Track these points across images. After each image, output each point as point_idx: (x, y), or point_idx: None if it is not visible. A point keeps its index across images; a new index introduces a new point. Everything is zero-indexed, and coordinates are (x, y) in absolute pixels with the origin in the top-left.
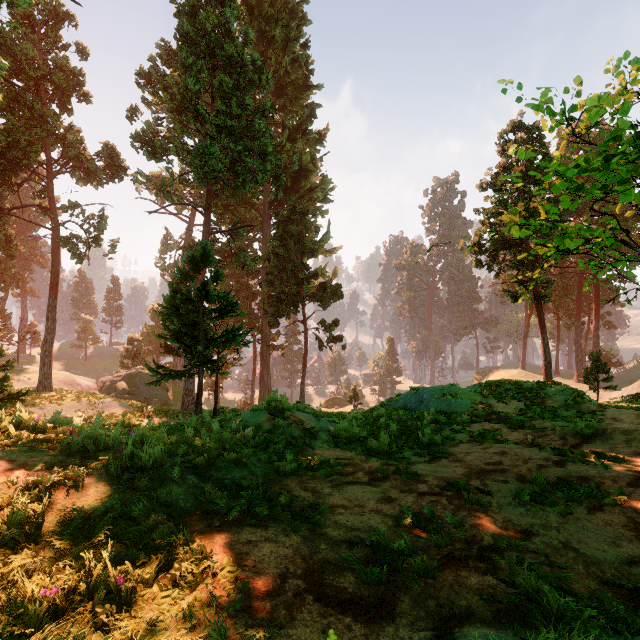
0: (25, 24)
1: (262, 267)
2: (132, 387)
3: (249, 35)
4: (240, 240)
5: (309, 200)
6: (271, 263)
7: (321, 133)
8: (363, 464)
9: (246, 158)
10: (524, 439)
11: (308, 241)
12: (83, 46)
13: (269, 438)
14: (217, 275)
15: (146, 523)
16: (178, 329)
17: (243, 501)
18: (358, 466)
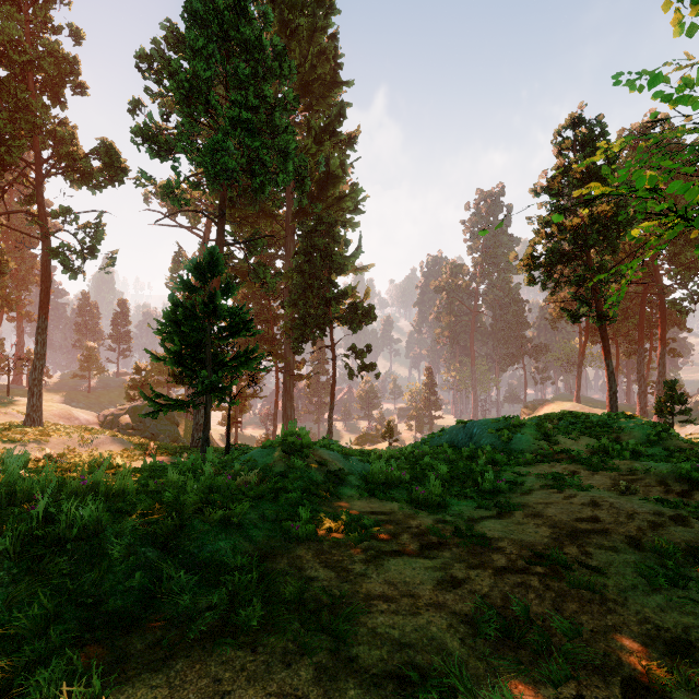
0: (10, 3)
1: (285, 286)
2: (137, 421)
3: (268, 16)
4: (259, 253)
5: (338, 211)
6: (295, 281)
7: (351, 135)
8: (409, 521)
9: (265, 156)
10: (612, 484)
11: (337, 256)
12: (77, 28)
13: (280, 484)
14: (228, 287)
15: (31, 649)
16: (180, 350)
17: (222, 593)
18: (402, 524)
